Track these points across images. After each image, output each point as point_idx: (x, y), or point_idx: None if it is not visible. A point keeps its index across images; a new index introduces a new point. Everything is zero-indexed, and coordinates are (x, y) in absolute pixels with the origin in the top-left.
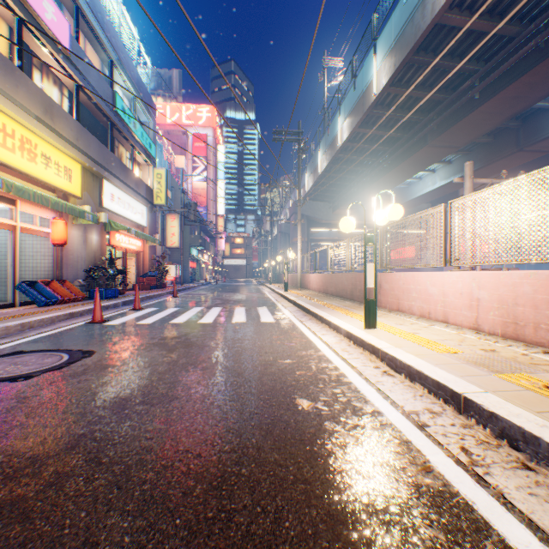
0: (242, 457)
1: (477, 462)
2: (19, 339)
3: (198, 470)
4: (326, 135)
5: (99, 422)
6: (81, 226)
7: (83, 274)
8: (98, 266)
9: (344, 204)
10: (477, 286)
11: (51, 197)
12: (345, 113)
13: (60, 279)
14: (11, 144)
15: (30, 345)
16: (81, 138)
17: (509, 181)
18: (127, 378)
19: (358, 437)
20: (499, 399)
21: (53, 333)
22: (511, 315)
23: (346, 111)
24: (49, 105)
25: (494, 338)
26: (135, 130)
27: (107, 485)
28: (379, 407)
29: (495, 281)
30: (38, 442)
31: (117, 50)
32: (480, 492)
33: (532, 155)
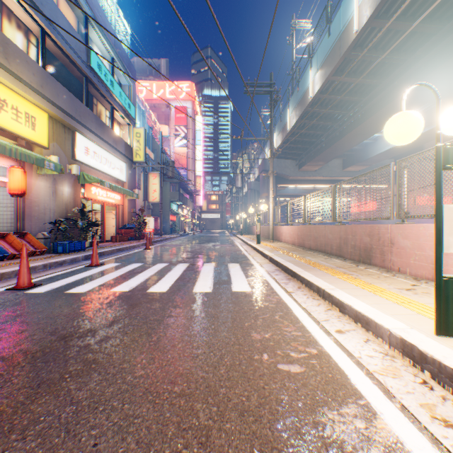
0: None
1: None
2: None
3: None
4: (295, 91)
5: None
6: (48, 177)
7: (52, 226)
8: (69, 218)
9: (311, 160)
10: None
11: None
12: (317, 64)
13: (21, 231)
14: None
15: None
16: (46, 85)
17: None
18: None
19: None
20: None
21: None
22: None
23: (318, 62)
24: (1, 42)
25: None
26: (112, 89)
27: None
28: None
29: None
30: None
31: (91, 6)
32: None
33: None
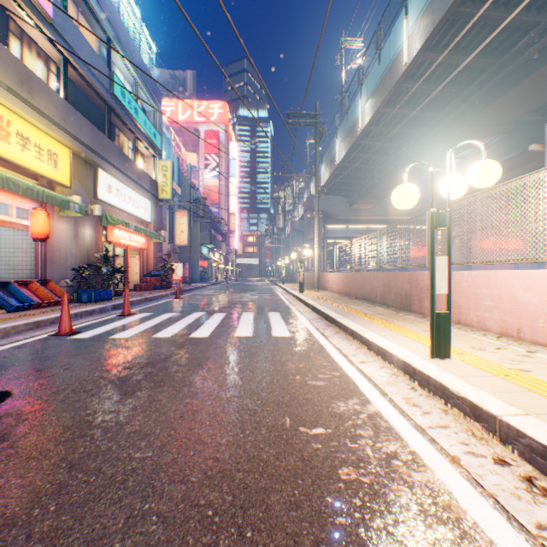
0: None
1: None
2: None
3: None
4: (344, 120)
5: None
6: (70, 219)
7: (73, 273)
8: (91, 264)
9: (363, 198)
10: None
11: (22, 181)
12: (367, 93)
13: (43, 279)
14: None
15: None
16: (68, 119)
17: None
18: None
19: None
20: None
21: None
22: None
23: (368, 90)
24: (25, 77)
25: None
26: (136, 117)
27: None
28: None
29: None
30: None
31: (114, 26)
32: None
33: None
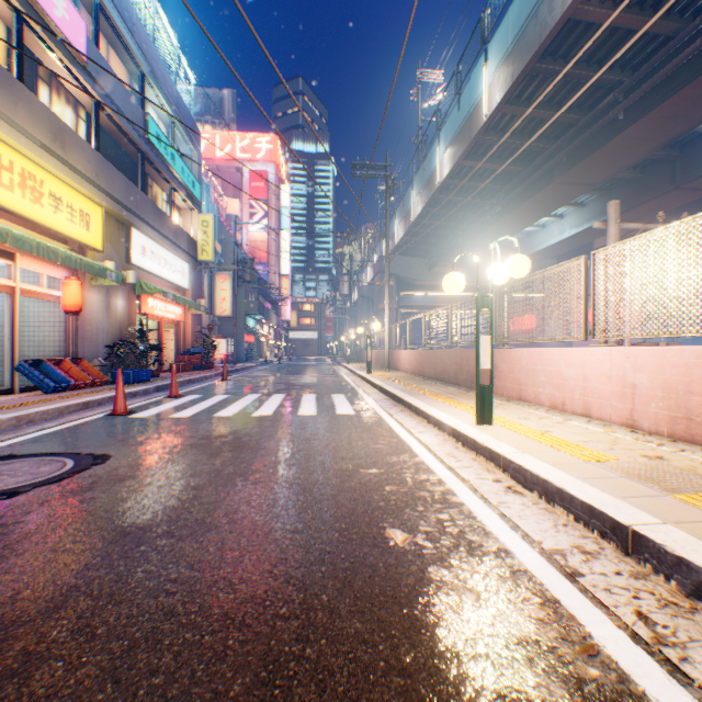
0: (306, 627)
1: (666, 639)
2: (12, 438)
3: (239, 650)
4: (421, 170)
5: (100, 565)
6: (102, 289)
7: (105, 350)
8: (124, 340)
9: (444, 260)
10: (632, 367)
11: (61, 250)
12: (446, 141)
13: (74, 357)
14: (8, 180)
15: (25, 446)
16: (101, 173)
17: (679, 222)
18: (149, 496)
19: (479, 592)
20: (687, 535)
21: (59, 429)
22: (683, 407)
23: (447, 139)
24: (59, 130)
25: (658, 439)
26: (173, 164)
27: (98, 677)
28: (506, 543)
29: (658, 361)
30: (6, 598)
31: (149, 59)
32: (680, 695)
33: (692, 195)
